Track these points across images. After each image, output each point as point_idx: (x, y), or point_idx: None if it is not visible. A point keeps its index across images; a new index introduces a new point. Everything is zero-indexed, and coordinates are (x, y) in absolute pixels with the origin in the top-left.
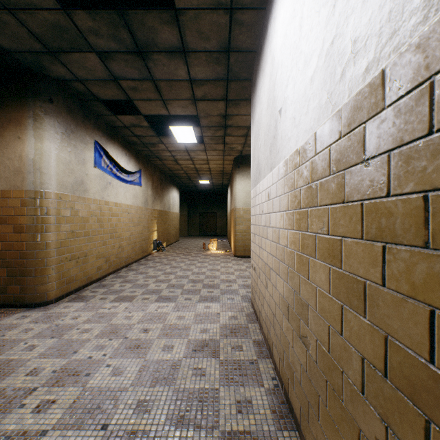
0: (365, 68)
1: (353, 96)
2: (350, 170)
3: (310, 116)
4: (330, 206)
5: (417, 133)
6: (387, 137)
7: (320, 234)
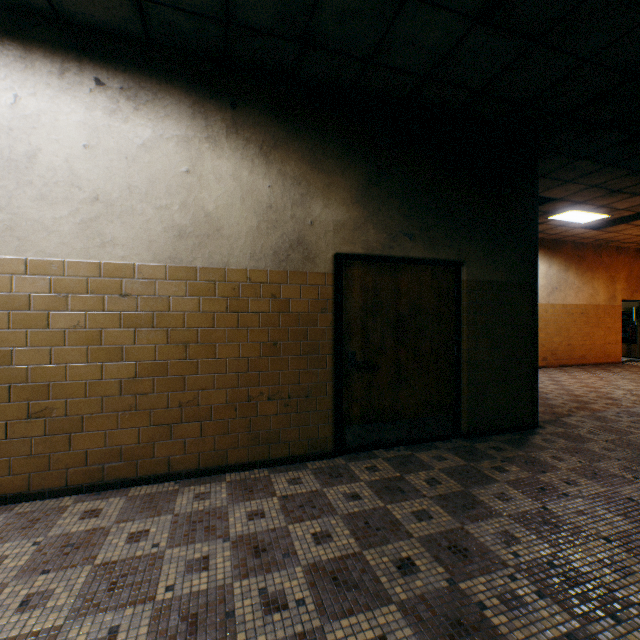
0: (124, 256)
1: (114, 262)
2: (111, 296)
3: (55, 245)
4: (89, 312)
5: (151, 294)
6: (138, 290)
7: (75, 329)
